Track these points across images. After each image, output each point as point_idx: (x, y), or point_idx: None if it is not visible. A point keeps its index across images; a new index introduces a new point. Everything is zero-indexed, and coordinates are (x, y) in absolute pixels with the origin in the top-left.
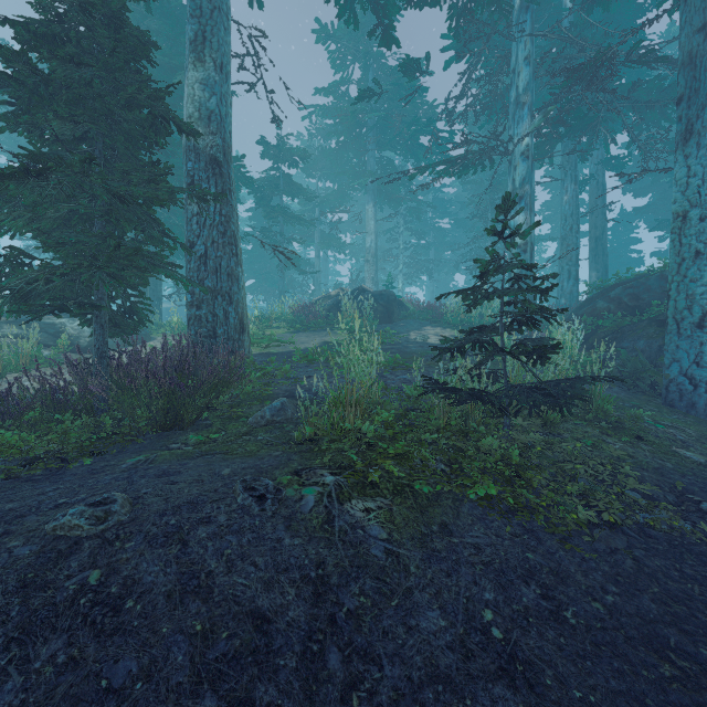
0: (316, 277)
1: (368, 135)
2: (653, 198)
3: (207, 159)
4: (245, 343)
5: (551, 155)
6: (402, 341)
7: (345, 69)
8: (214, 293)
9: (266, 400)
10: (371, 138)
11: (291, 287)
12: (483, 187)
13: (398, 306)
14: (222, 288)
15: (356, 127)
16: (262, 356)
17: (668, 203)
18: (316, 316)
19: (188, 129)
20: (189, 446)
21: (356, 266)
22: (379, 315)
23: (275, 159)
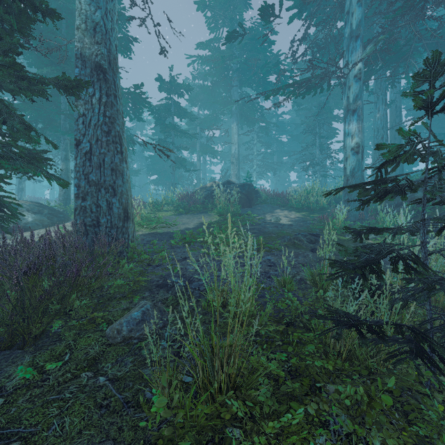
0: (197, 174)
1: (233, 76)
2: (426, 120)
3: (92, 66)
4: (129, 229)
5: (367, 84)
6: (261, 222)
7: (217, 30)
8: (98, 186)
9: (138, 291)
10: (235, 77)
11: (180, 181)
12: (310, 113)
13: (255, 194)
14: (105, 182)
15: (224, 70)
16: (150, 236)
17: (439, 123)
18: (195, 202)
19: (43, 7)
20: (2, 397)
21: (224, 167)
22: (242, 201)
23: (168, 91)
